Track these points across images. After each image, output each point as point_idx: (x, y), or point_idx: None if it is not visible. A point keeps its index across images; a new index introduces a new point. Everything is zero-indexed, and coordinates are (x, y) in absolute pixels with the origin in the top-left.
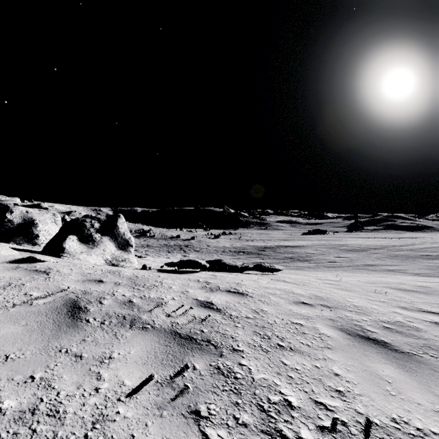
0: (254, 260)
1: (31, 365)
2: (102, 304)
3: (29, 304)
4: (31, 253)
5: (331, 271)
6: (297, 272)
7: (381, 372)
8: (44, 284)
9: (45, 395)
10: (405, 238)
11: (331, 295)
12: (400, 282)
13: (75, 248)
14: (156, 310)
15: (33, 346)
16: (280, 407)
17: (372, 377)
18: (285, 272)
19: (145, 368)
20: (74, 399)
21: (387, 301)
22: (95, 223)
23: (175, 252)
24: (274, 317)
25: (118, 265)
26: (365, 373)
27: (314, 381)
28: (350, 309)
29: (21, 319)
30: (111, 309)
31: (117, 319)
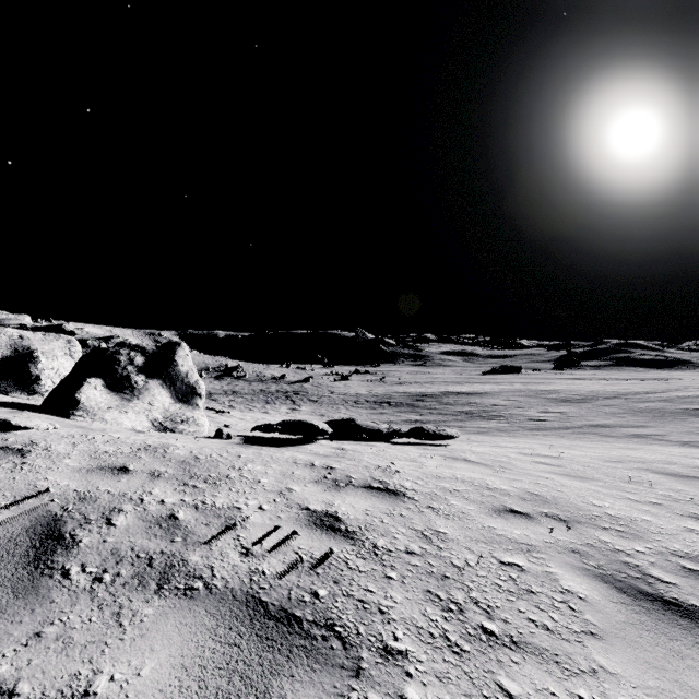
0: (407, 416)
1: None
2: (111, 527)
3: None
4: (17, 410)
5: (538, 436)
6: (481, 439)
7: None
8: (6, 479)
9: None
10: (649, 380)
11: (559, 493)
12: (667, 461)
13: (97, 401)
14: (221, 538)
15: None
16: None
17: None
18: (460, 439)
19: None
20: None
21: (662, 503)
22: (135, 356)
23: (277, 402)
24: (463, 550)
25: (174, 429)
26: None
27: None
28: (603, 525)
29: None
30: (127, 538)
31: (133, 568)
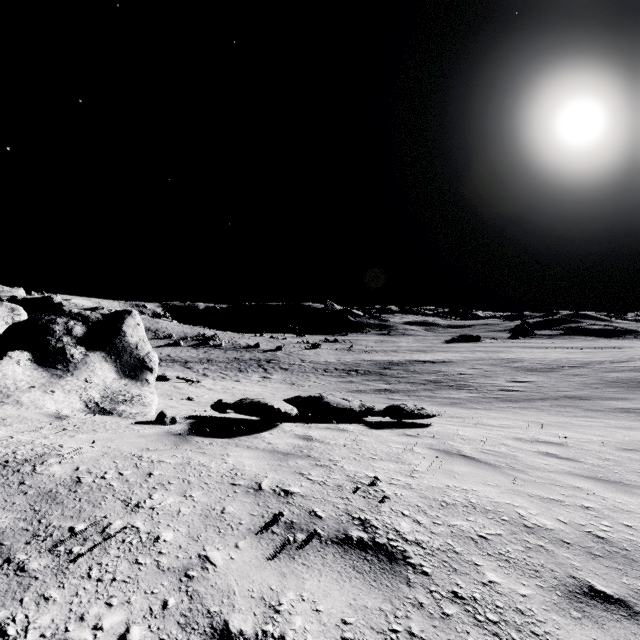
0: (376, 385)
1: None
2: None
3: None
4: None
5: (516, 410)
6: (457, 413)
7: None
8: None
9: None
10: (602, 348)
11: (633, 532)
12: None
13: (17, 379)
14: None
15: None
16: None
17: None
18: None
19: None
20: None
21: None
22: (74, 326)
23: (250, 370)
24: None
25: (112, 411)
26: None
27: None
28: None
29: None
30: None
31: None
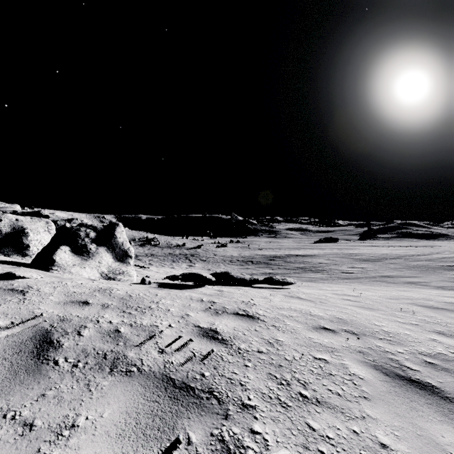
0: (264, 270)
1: None
2: (80, 336)
3: None
4: (17, 266)
5: (347, 283)
6: (310, 285)
7: (440, 438)
8: (15, 308)
9: None
10: (420, 246)
11: (355, 317)
12: (426, 298)
13: (66, 260)
14: (146, 343)
15: None
16: None
17: (431, 449)
18: (297, 285)
19: (120, 443)
20: None
21: (418, 324)
22: (90, 232)
23: (180, 261)
24: (292, 351)
25: (115, 278)
26: (420, 441)
27: None
28: (380, 337)
29: None
30: (90, 342)
31: (95, 359)
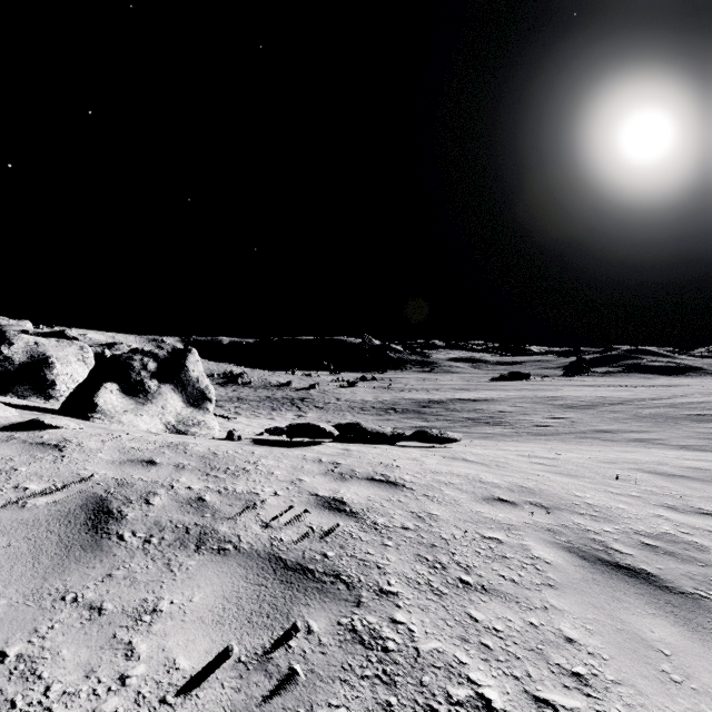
0: (413, 422)
1: (3, 629)
2: (150, 506)
3: (20, 505)
4: (40, 413)
5: (540, 441)
6: (484, 443)
7: (648, 633)
8: (52, 468)
9: (21, 693)
10: (658, 386)
11: (546, 486)
12: (658, 462)
13: (114, 404)
14: (244, 515)
15: (15, 588)
16: (471, 711)
17: (633, 644)
18: (464, 443)
19: (218, 631)
20: (76, 701)
21: (641, 495)
22: (148, 362)
23: (283, 409)
24: (451, 528)
25: (186, 432)
26: (620, 636)
27: (530, 655)
28: (580, 511)
29: (0, 536)
30: (165, 513)
31: (174, 534)
